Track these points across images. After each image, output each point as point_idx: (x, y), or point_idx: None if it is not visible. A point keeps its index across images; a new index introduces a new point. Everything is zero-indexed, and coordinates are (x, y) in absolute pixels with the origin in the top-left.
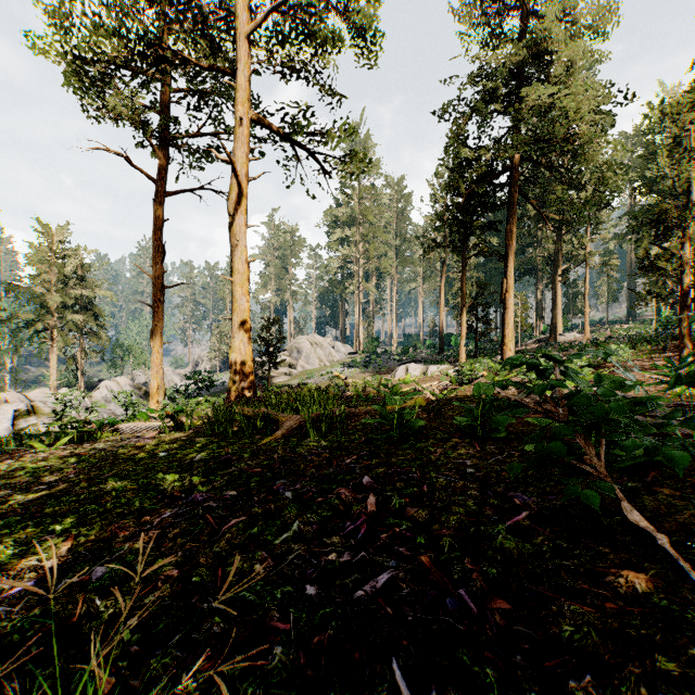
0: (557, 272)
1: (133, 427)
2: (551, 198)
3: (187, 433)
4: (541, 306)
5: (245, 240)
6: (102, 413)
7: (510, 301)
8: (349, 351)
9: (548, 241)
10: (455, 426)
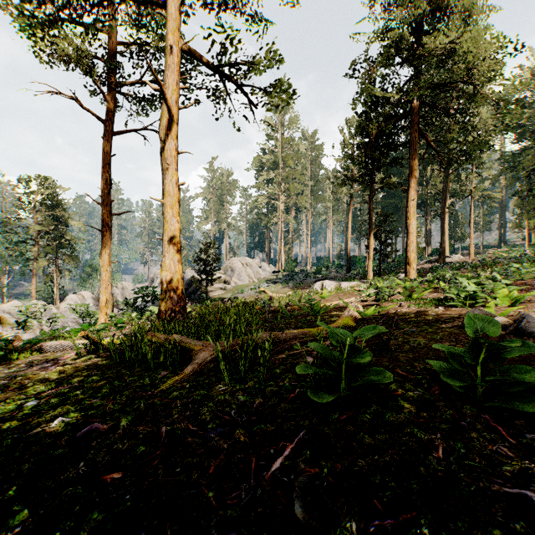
0: (445, 204)
1: (57, 345)
2: (449, 136)
3: (98, 358)
4: (429, 233)
5: (176, 164)
6: (67, 321)
7: (414, 226)
8: (273, 270)
9: (436, 180)
10: (418, 368)
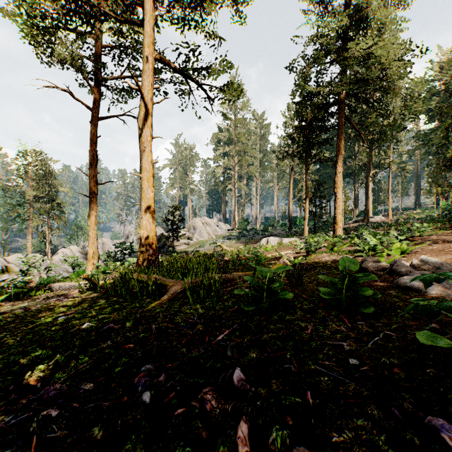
0: (369, 174)
1: (62, 286)
2: (368, 121)
3: (97, 293)
4: (357, 198)
5: (151, 147)
6: (59, 270)
7: (340, 193)
8: (228, 228)
9: (362, 154)
10: (316, 294)
